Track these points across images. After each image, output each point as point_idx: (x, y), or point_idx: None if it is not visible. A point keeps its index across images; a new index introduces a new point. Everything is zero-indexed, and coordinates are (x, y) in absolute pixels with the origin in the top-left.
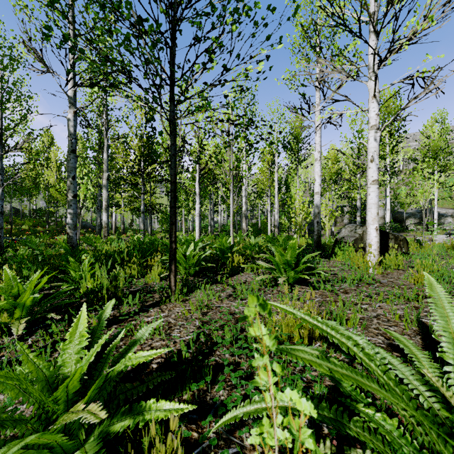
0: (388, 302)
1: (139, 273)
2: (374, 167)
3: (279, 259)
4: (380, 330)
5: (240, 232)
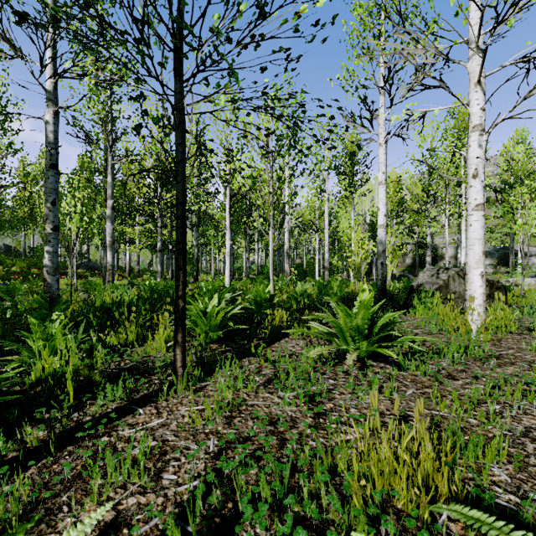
0: (532, 400)
1: (139, 337)
2: (479, 186)
3: (345, 323)
4: None
5: (281, 275)
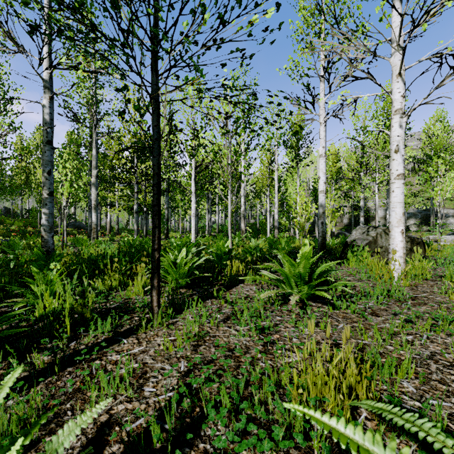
0: (438, 332)
1: (121, 284)
2: (400, 159)
3: (289, 271)
4: (448, 384)
5: (238, 233)
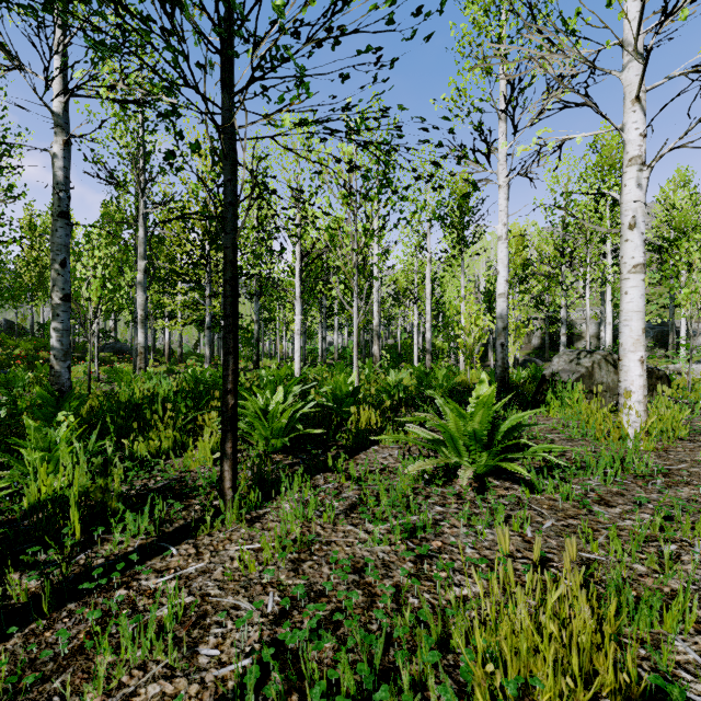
0: None
1: (177, 445)
2: (637, 239)
3: (456, 427)
4: None
5: (369, 361)
